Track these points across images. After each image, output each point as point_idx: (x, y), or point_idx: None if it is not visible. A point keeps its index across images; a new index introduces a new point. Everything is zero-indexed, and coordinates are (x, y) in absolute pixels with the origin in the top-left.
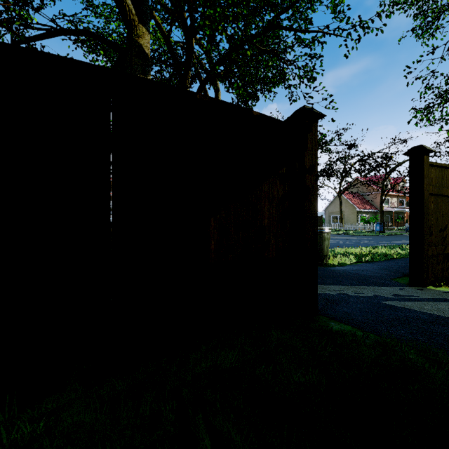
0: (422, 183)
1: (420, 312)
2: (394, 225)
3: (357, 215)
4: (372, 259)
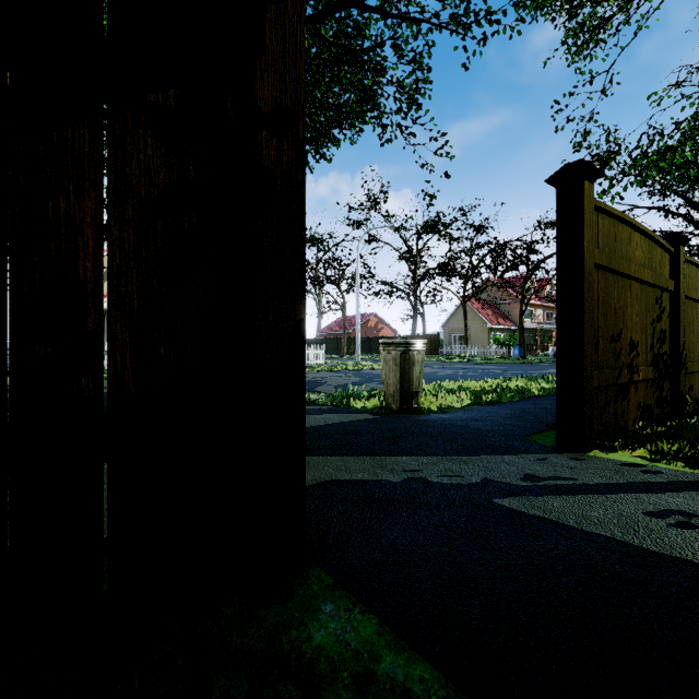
0: (581, 238)
1: (582, 534)
2: (539, 349)
3: (488, 333)
4: (498, 399)
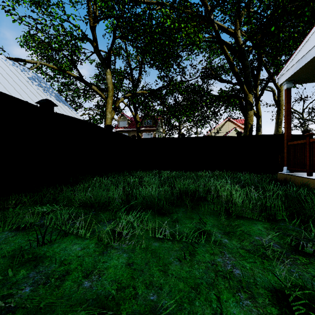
0: None
1: None
2: None
3: None
4: None
